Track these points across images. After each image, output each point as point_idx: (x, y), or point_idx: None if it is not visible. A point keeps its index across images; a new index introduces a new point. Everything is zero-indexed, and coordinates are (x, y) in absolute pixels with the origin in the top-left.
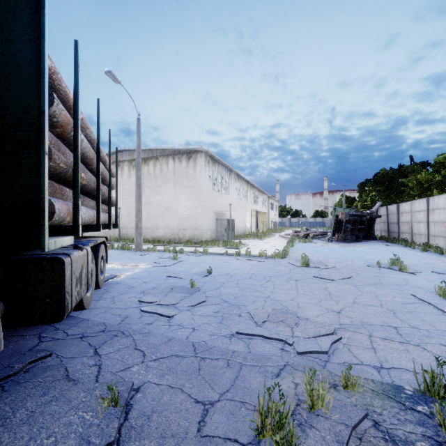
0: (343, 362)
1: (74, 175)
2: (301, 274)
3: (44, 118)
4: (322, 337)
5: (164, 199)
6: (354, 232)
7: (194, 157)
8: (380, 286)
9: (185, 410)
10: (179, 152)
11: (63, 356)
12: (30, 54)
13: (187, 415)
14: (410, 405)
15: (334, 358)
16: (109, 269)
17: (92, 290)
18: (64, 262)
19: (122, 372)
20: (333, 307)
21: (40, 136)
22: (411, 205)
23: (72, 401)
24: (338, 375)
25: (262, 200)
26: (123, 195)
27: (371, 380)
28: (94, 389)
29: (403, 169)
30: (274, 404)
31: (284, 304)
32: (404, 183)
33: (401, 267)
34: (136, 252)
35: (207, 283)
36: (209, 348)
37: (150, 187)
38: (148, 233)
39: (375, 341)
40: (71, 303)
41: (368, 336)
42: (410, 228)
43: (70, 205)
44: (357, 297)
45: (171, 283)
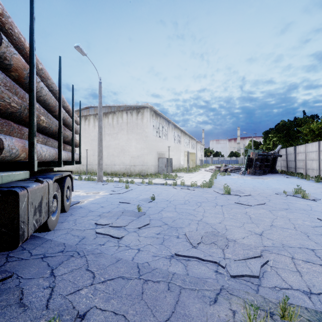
0: (274, 287)
1: (30, 116)
2: (225, 200)
3: None
4: (250, 260)
5: (120, 143)
6: (261, 167)
7: (142, 111)
8: (290, 211)
9: None
10: (131, 108)
11: (22, 277)
12: None
13: None
14: None
15: (264, 282)
16: (76, 196)
17: (57, 215)
18: (18, 194)
19: (72, 295)
20: (255, 230)
21: None
22: (305, 147)
23: None
24: (272, 302)
25: (192, 144)
26: (90, 140)
27: (304, 308)
28: (40, 317)
29: (298, 121)
30: None
31: (214, 226)
32: (299, 131)
33: (304, 195)
34: (98, 182)
35: (151, 208)
36: (151, 270)
37: (110, 134)
38: (107, 168)
39: (298, 264)
40: (27, 231)
41: (290, 258)
42: (304, 165)
43: (27, 143)
44: (273, 220)
45: (123, 208)
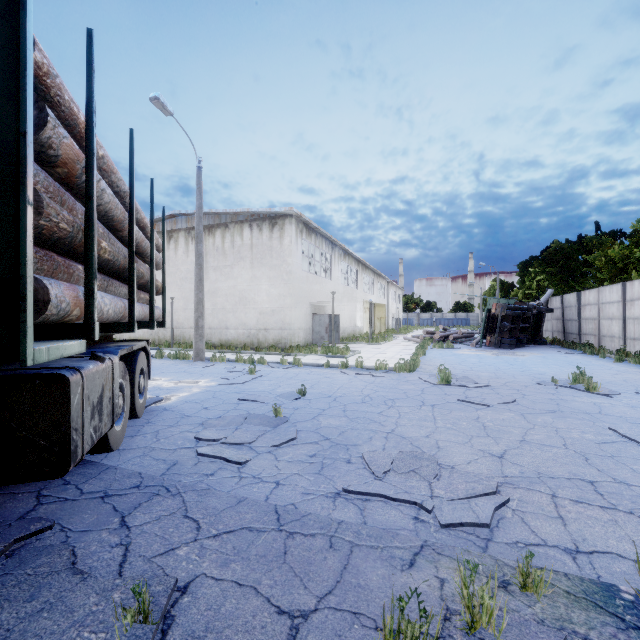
0: (515, 542)
1: (87, 244)
2: (439, 396)
3: (25, 144)
4: (478, 499)
5: (237, 285)
6: (514, 333)
7: (281, 223)
8: (560, 415)
9: (260, 627)
10: (259, 216)
11: (71, 529)
12: (2, 38)
13: (264, 638)
14: (634, 622)
15: (499, 534)
16: (155, 388)
17: (124, 422)
18: (69, 381)
19: (162, 557)
20: (491, 449)
21: (19, 174)
22: (598, 293)
23: (74, 612)
24: (509, 565)
25: (379, 287)
26: (178, 279)
27: (563, 575)
28: (113, 589)
29: (586, 242)
30: (409, 625)
31: (416, 443)
32: (587, 262)
33: (589, 385)
34: (196, 363)
35: (298, 410)
36: (301, 517)
37: (217, 267)
38: (213, 334)
39: (562, 506)
40: (82, 446)
41: (550, 496)
42: (596, 328)
43: (81, 291)
44: (527, 432)
45: (245, 410)
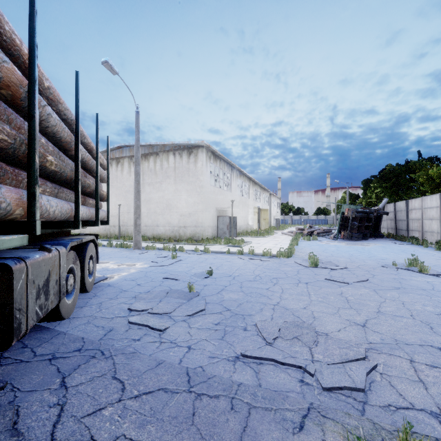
0: (388, 405)
1: (29, 155)
2: (311, 275)
3: None
4: (351, 363)
5: (165, 196)
6: (361, 229)
7: (195, 152)
8: (404, 291)
9: None
10: (180, 147)
11: (20, 389)
12: None
13: None
14: None
15: (373, 397)
16: (103, 269)
17: (75, 296)
18: (12, 269)
19: (90, 418)
20: (355, 318)
21: None
22: (422, 201)
23: None
24: (385, 429)
25: (264, 197)
26: (123, 192)
27: (434, 440)
28: None
29: (411, 165)
30: None
31: (296, 313)
32: (412, 179)
33: (422, 268)
34: (135, 250)
35: (207, 287)
36: (207, 379)
37: (151, 183)
38: (148, 230)
39: (420, 370)
40: (26, 322)
41: (409, 361)
42: (420, 226)
43: (25, 195)
44: (381, 305)
45: (168, 286)
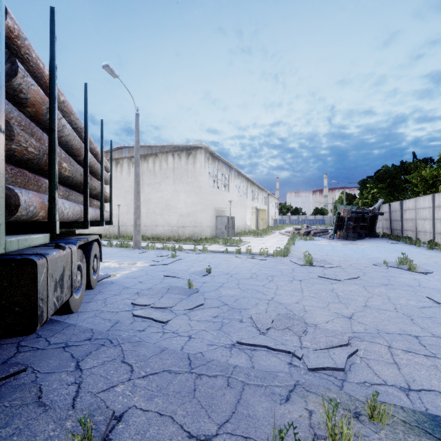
0: (363, 382)
1: (50, 164)
2: (305, 273)
3: None
4: (335, 349)
5: (164, 196)
6: (356, 229)
7: (194, 153)
8: (391, 287)
9: None
10: (178, 148)
11: (40, 371)
12: None
13: None
14: None
15: (351, 376)
16: (105, 267)
17: (82, 292)
18: (36, 264)
19: (105, 393)
20: (343, 312)
21: None
22: (415, 202)
23: (37, 436)
24: (359, 400)
25: (262, 197)
26: (123, 192)
27: (400, 407)
28: (66, 418)
29: (406, 166)
30: None
31: (289, 307)
32: (407, 180)
33: (411, 266)
34: (135, 250)
35: (206, 284)
36: (206, 362)
37: (150, 184)
38: (147, 230)
39: (396, 354)
40: (47, 311)
41: (387, 347)
42: (414, 226)
43: (46, 198)
44: (368, 299)
45: (168, 284)
